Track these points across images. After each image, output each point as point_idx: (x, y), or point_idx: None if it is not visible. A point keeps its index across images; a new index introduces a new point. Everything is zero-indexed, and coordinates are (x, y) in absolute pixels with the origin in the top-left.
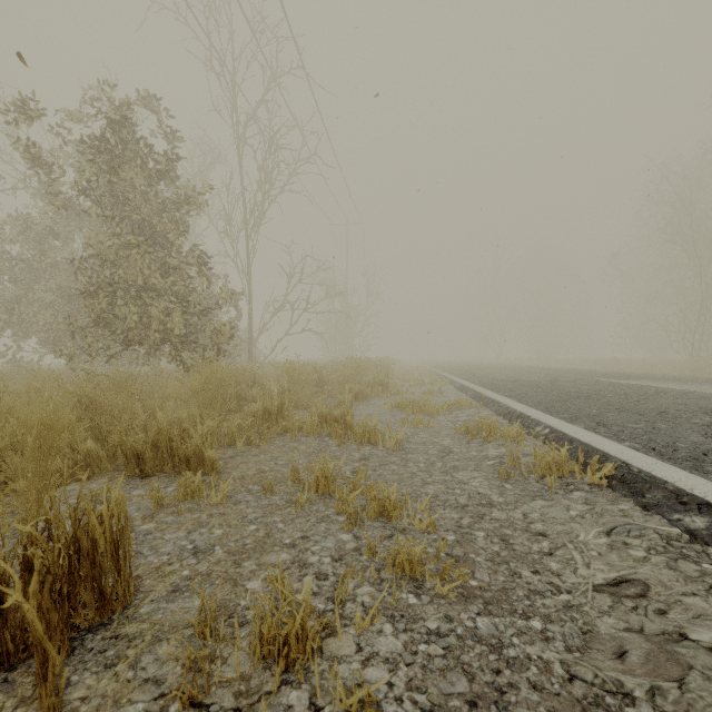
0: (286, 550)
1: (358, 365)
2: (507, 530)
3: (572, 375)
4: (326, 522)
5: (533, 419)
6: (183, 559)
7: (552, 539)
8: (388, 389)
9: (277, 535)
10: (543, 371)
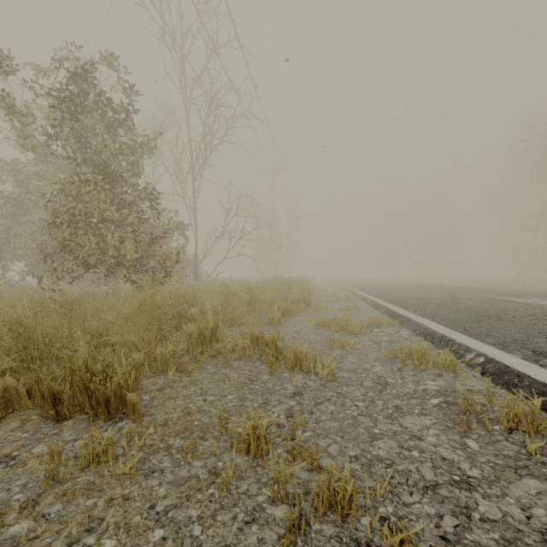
0: None
1: (284, 284)
2: None
3: (466, 292)
4: (258, 522)
5: (460, 344)
6: None
7: None
8: (311, 306)
9: None
10: (437, 288)
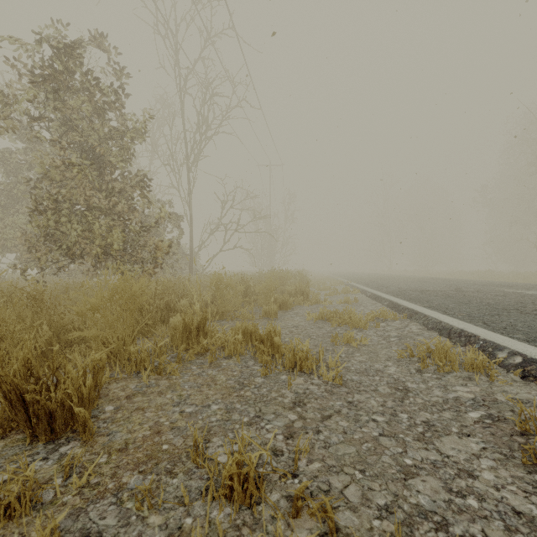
0: None
1: (281, 276)
2: None
3: (469, 285)
4: None
5: (485, 340)
6: None
7: None
8: (309, 299)
9: None
10: (438, 281)
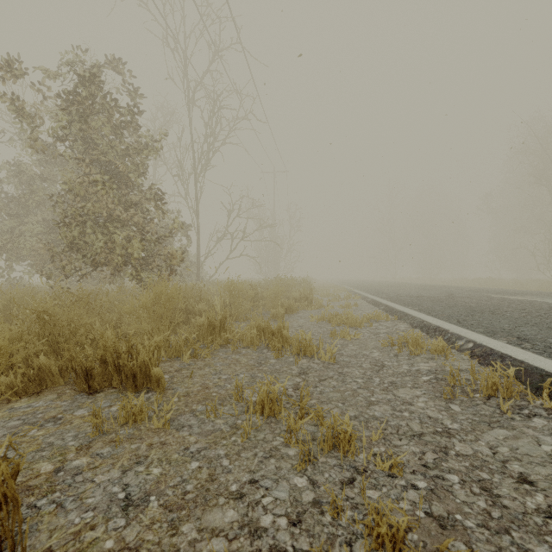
0: (232, 503)
1: (286, 283)
2: (482, 472)
3: (463, 291)
4: (275, 457)
5: (452, 333)
6: (109, 517)
7: (543, 489)
8: (312, 304)
9: (222, 478)
10: (436, 288)
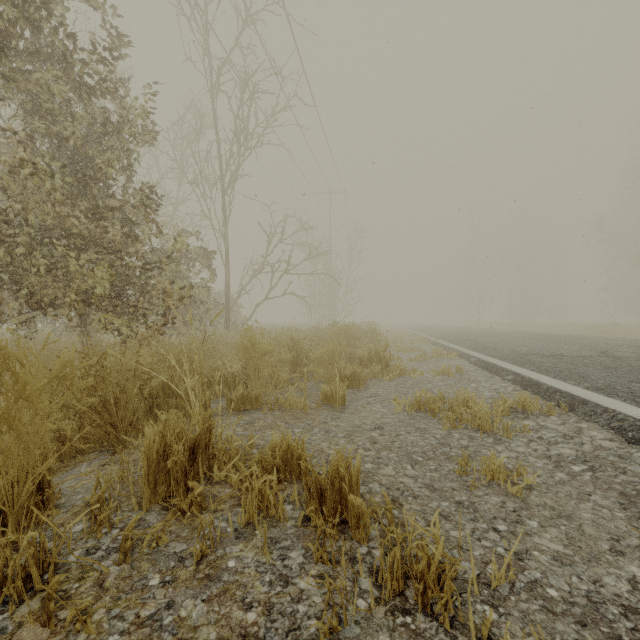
0: None
1: (347, 334)
2: None
3: (616, 346)
4: None
5: None
6: None
7: None
8: (389, 368)
9: None
10: (559, 339)
